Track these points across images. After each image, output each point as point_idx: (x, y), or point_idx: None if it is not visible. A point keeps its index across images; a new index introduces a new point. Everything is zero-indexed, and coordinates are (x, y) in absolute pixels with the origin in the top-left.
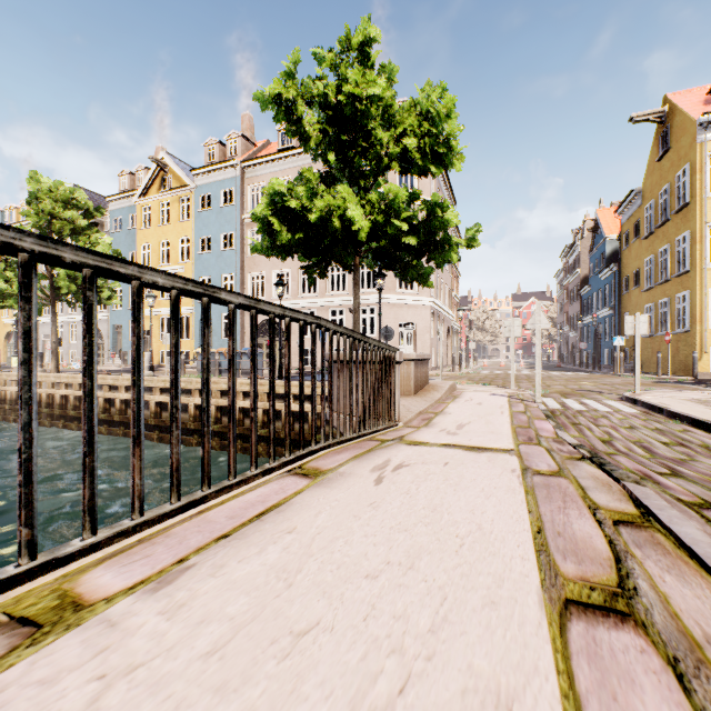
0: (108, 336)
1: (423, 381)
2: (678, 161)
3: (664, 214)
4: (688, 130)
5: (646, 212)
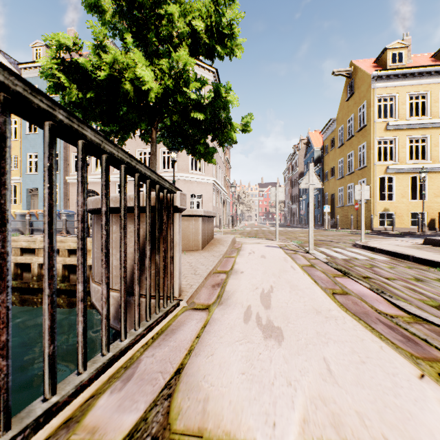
0: None
1: (210, 236)
2: (359, 100)
3: (351, 133)
4: (365, 81)
5: (339, 132)
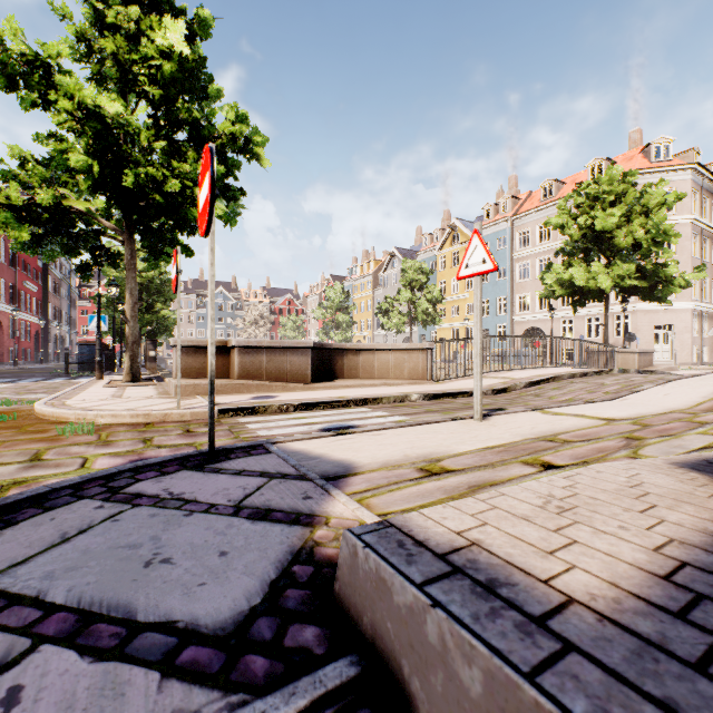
0: (416, 342)
1: (647, 364)
2: None
3: None
4: None
5: None
